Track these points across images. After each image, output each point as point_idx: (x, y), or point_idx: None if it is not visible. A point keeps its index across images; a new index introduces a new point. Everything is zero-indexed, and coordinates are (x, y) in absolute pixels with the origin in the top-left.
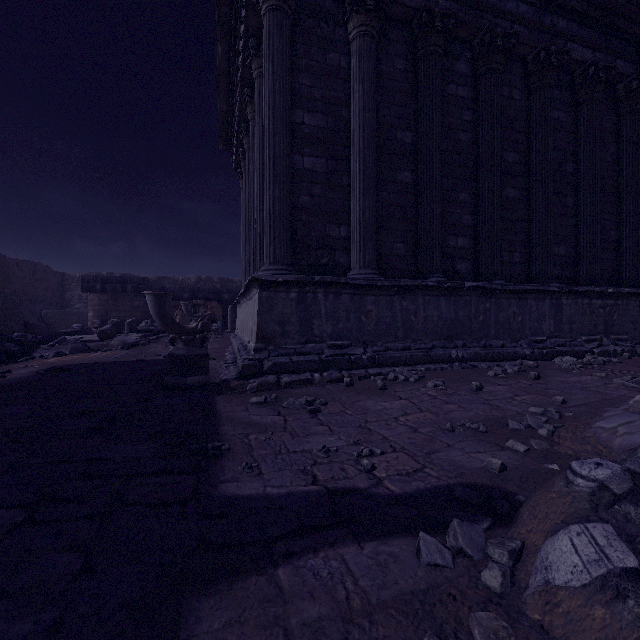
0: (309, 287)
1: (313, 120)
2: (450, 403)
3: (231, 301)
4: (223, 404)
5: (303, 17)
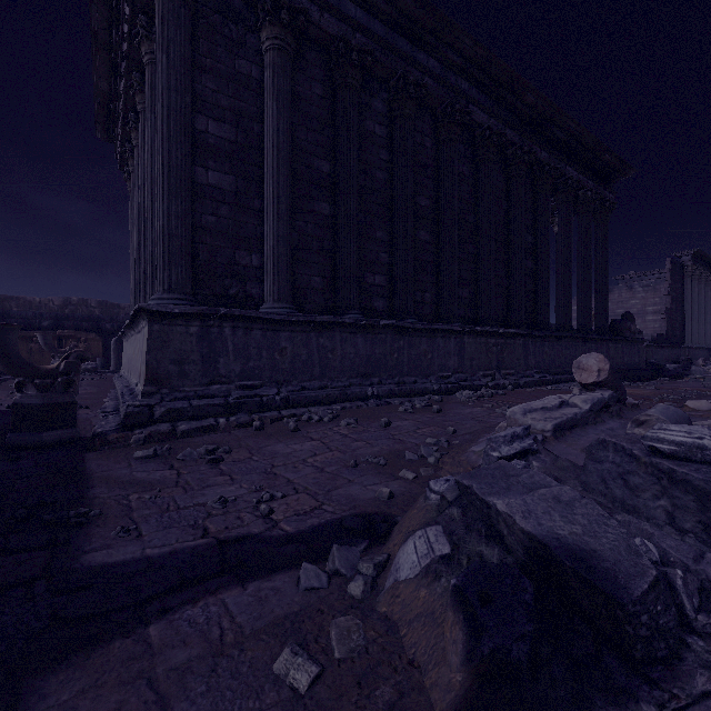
0: (214, 321)
1: (220, 130)
2: (359, 440)
3: (116, 332)
4: (96, 462)
5: (207, 10)
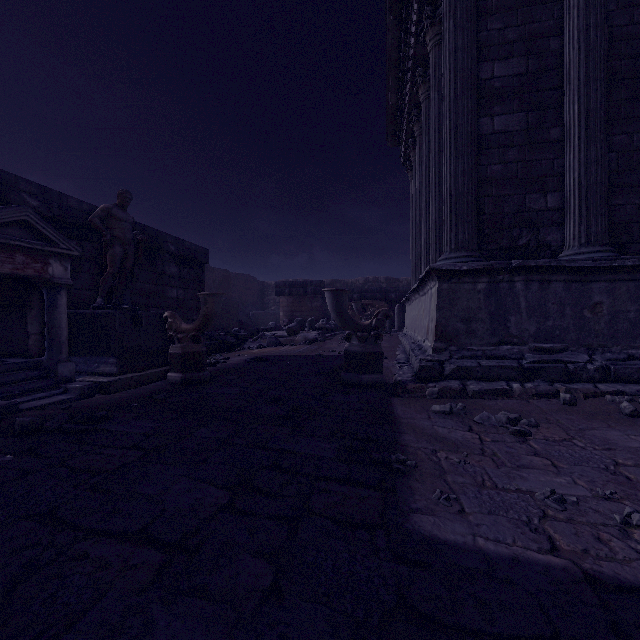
0: (503, 275)
1: (506, 69)
2: None
3: (398, 300)
4: (401, 408)
5: None
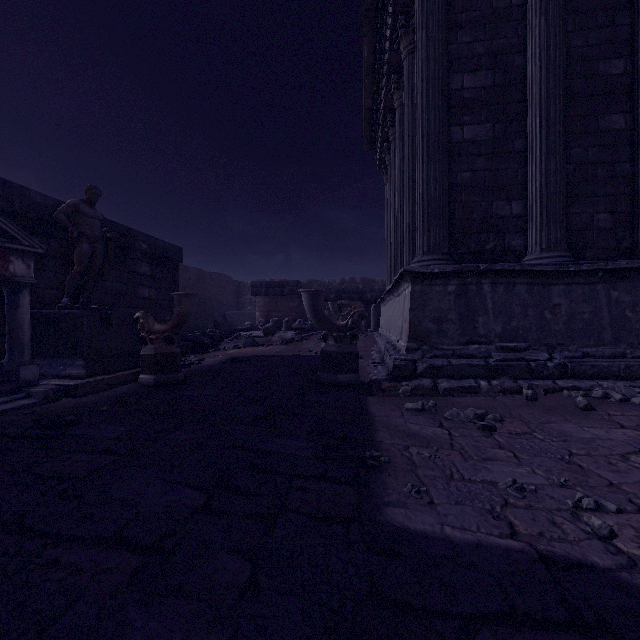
0: (471, 278)
1: (475, 81)
2: None
3: (373, 300)
4: (375, 406)
5: None
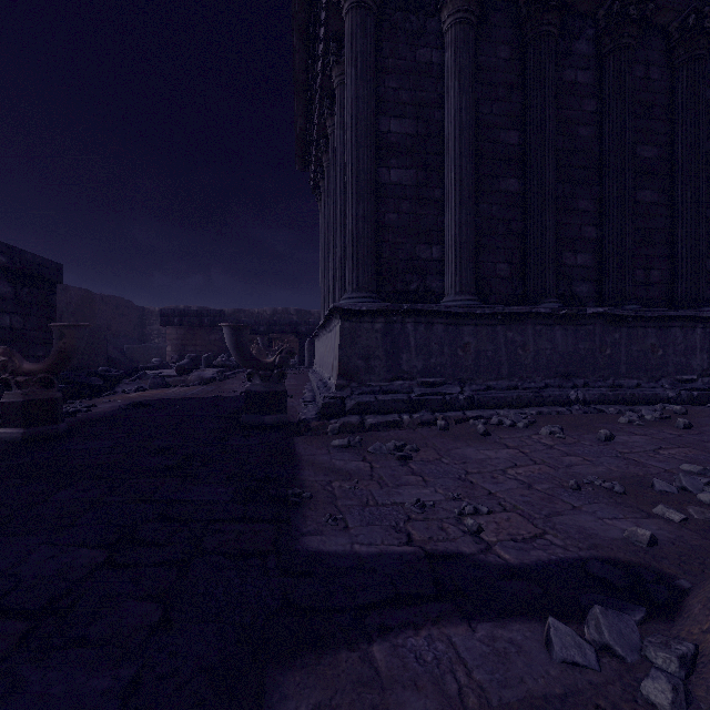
0: (396, 316)
1: (401, 127)
2: (572, 455)
3: (308, 334)
4: (303, 446)
5: (389, 11)
